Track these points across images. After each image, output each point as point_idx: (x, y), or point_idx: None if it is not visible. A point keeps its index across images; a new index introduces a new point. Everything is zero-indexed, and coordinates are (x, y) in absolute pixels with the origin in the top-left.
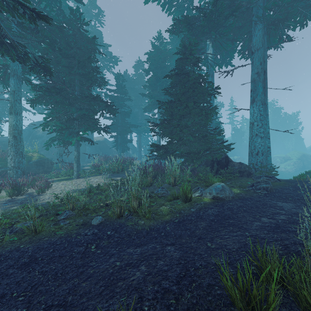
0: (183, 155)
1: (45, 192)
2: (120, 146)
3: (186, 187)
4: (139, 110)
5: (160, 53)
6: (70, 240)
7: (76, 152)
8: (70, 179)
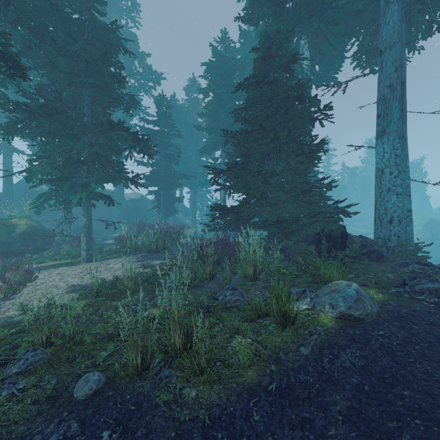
0: (269, 224)
1: (20, 292)
2: (164, 207)
3: (280, 289)
4: (193, 153)
5: (225, 63)
6: None
7: (85, 219)
8: (75, 264)
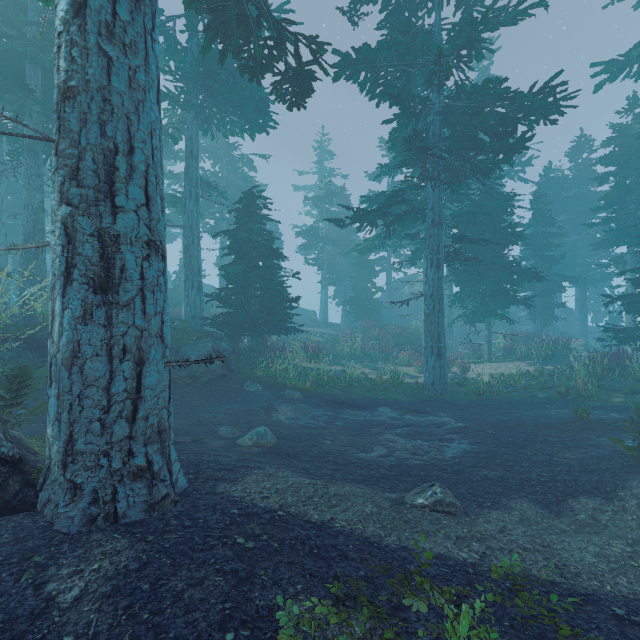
0: None
1: (467, 373)
2: (541, 315)
3: None
4: (581, 236)
5: (633, 137)
6: (527, 401)
7: (487, 332)
8: (479, 363)
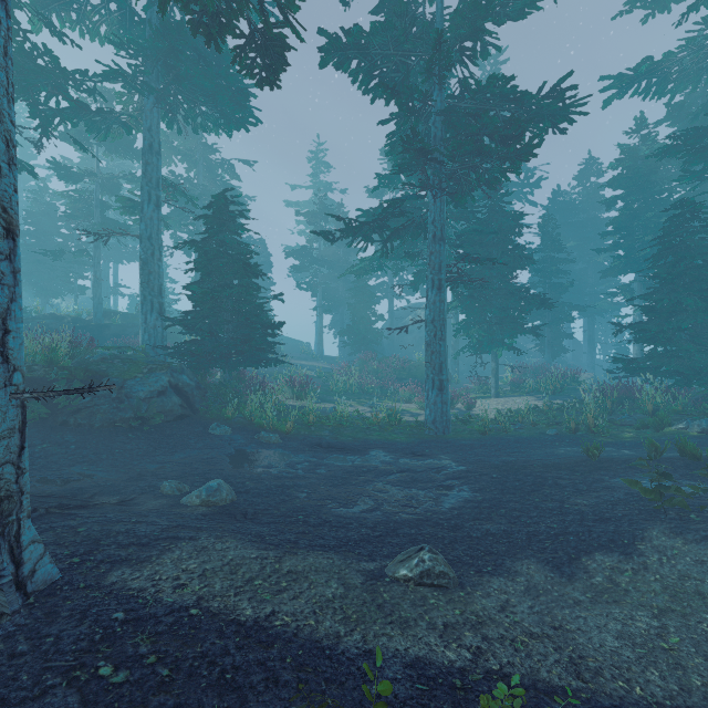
0: (671, 374)
1: (472, 409)
2: (549, 347)
3: (664, 416)
4: (590, 264)
5: (640, 159)
6: (536, 438)
7: (494, 364)
8: (486, 398)
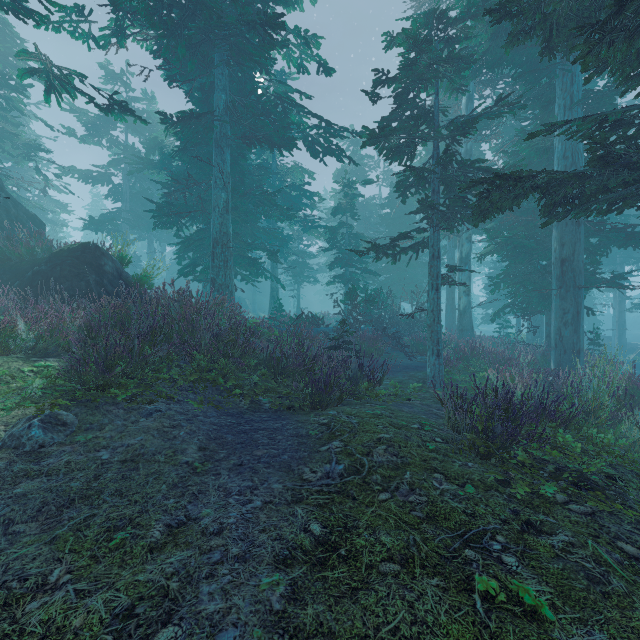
0: None
1: None
2: None
3: None
4: None
5: None
6: None
7: None
8: None
